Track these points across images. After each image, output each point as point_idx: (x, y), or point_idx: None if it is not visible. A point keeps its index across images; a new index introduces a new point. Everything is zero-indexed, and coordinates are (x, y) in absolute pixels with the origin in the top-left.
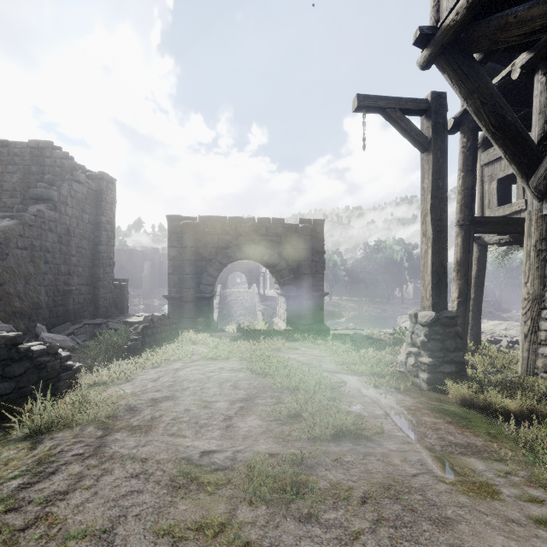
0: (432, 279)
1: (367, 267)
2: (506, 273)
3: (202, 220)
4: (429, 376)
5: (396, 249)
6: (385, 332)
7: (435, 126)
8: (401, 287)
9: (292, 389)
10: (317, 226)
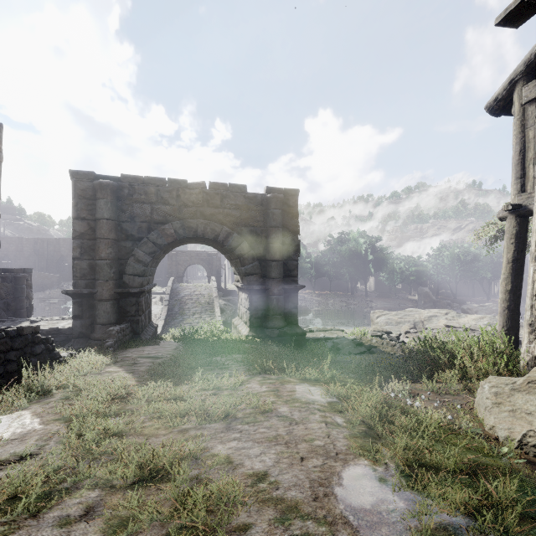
0: None
1: (331, 260)
2: (461, 266)
3: (128, 182)
4: None
5: (360, 241)
6: (372, 334)
7: None
8: (365, 280)
9: None
10: (289, 198)
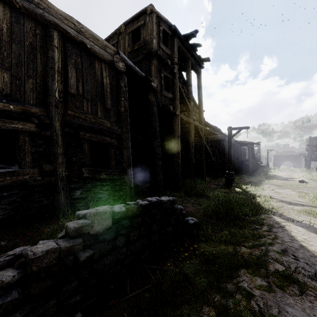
0: (304, 164)
1: None
2: None
3: (278, 155)
4: None
5: None
6: None
7: (304, 155)
8: None
9: None
10: (299, 156)
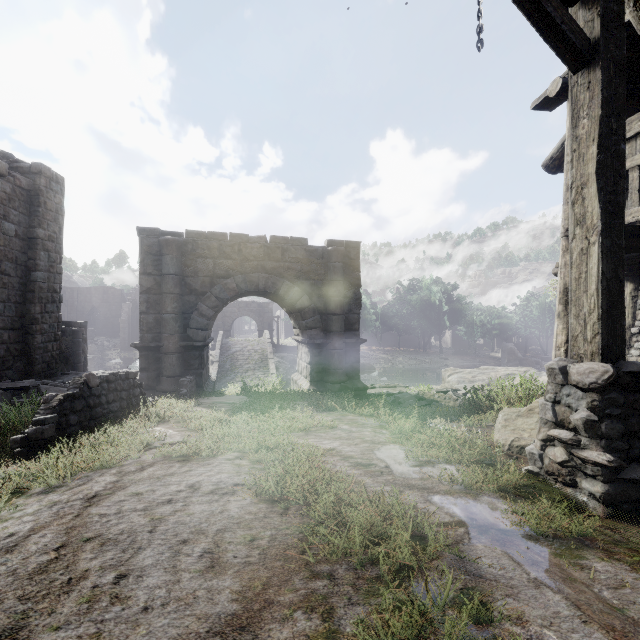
0: (600, 301)
1: (400, 311)
2: (553, 319)
3: (191, 237)
4: (607, 489)
5: (434, 289)
6: (436, 390)
7: (606, 17)
8: (439, 334)
9: (358, 563)
10: (351, 251)
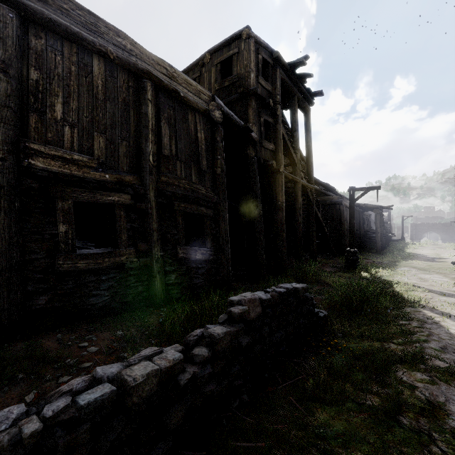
0: None
1: None
2: None
3: (419, 224)
4: None
5: None
6: None
7: None
8: None
9: None
10: (451, 224)
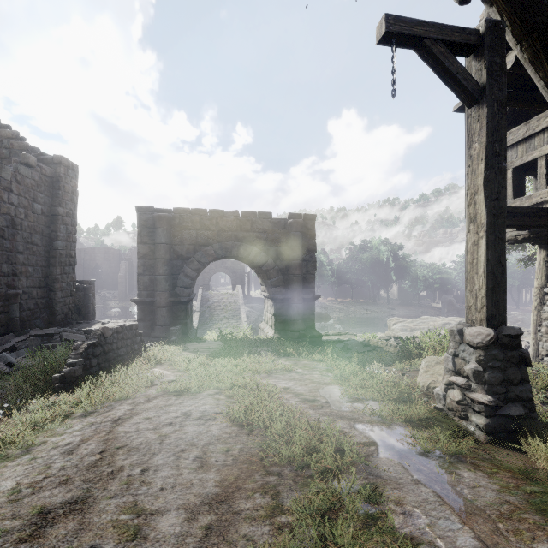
0: (486, 281)
1: (353, 268)
2: None
3: (178, 213)
4: (488, 422)
5: (382, 249)
6: (380, 338)
7: (490, 68)
8: (387, 288)
9: (297, 466)
10: (308, 222)
